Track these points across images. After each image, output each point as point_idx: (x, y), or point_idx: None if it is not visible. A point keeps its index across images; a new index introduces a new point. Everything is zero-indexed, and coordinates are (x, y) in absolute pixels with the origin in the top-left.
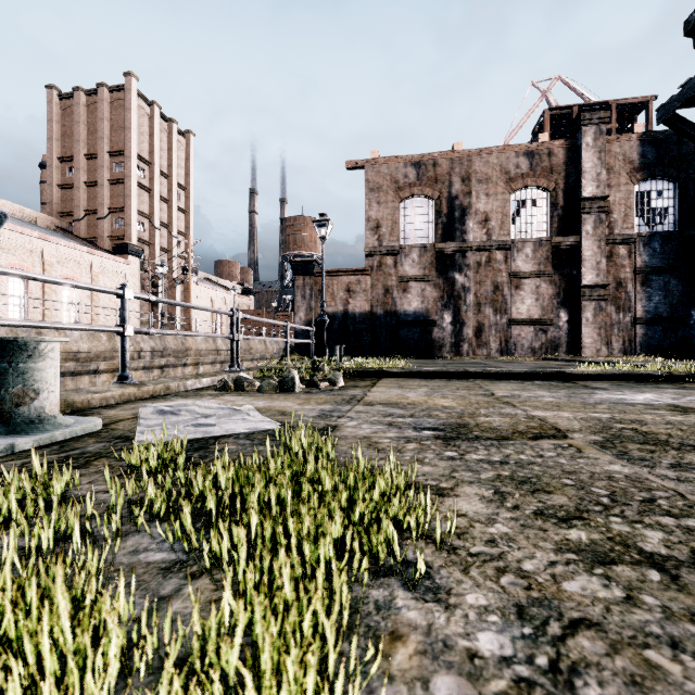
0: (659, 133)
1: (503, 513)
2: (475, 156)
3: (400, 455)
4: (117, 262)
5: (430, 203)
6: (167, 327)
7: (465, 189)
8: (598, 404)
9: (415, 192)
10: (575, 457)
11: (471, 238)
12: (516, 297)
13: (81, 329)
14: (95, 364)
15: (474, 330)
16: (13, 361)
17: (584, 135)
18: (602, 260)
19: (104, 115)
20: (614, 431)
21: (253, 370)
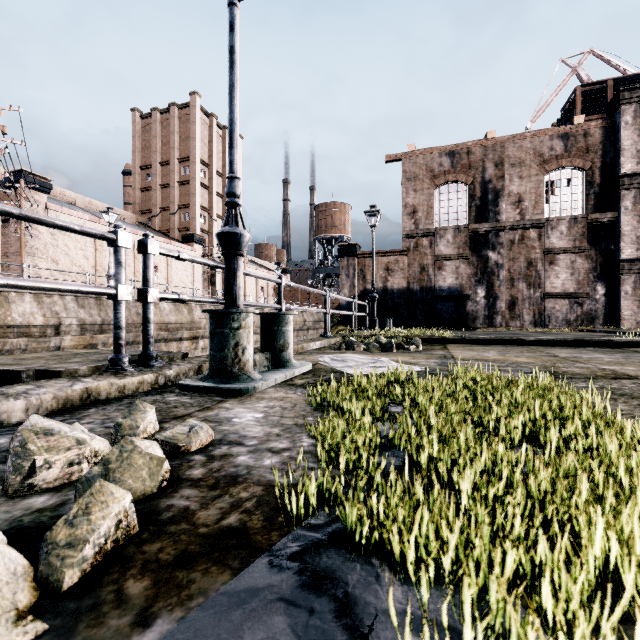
0: None
1: (619, 403)
2: (508, 142)
3: None
4: (186, 249)
5: (464, 188)
6: None
7: (498, 173)
8: None
9: (449, 179)
10: None
11: (504, 218)
12: (550, 272)
13: (266, 306)
14: (180, 333)
15: (507, 304)
16: (280, 326)
17: (623, 114)
18: None
19: (175, 129)
20: None
21: (338, 337)
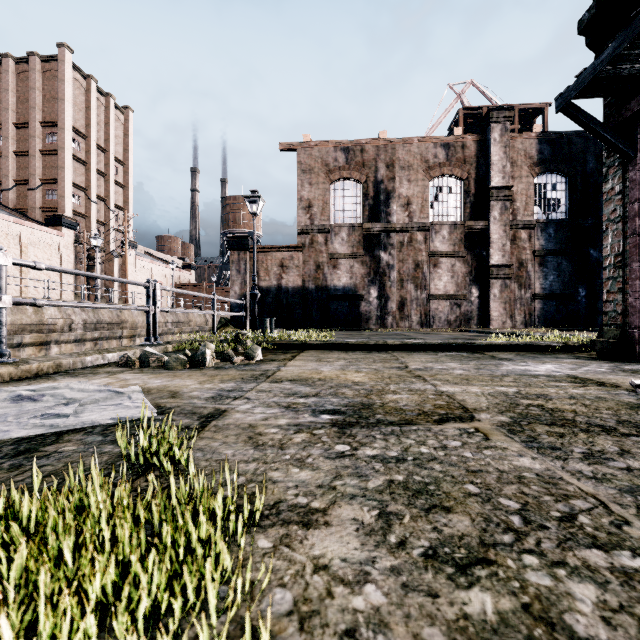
0: (554, 133)
1: (382, 557)
2: (398, 145)
3: (279, 453)
4: (50, 233)
5: (358, 186)
6: (104, 300)
7: (389, 174)
8: (505, 376)
9: (344, 175)
10: (481, 448)
11: (395, 220)
12: (434, 274)
13: None
14: (18, 337)
15: (397, 304)
16: None
17: (492, 131)
18: (507, 242)
19: (36, 85)
20: (521, 409)
21: (173, 344)
